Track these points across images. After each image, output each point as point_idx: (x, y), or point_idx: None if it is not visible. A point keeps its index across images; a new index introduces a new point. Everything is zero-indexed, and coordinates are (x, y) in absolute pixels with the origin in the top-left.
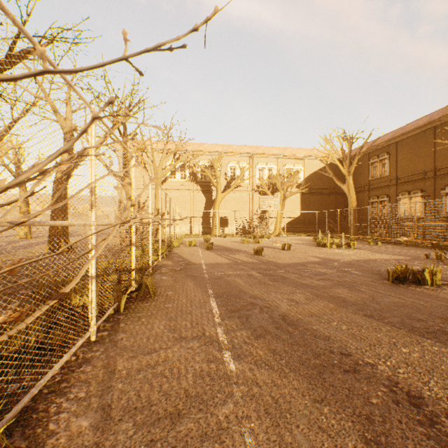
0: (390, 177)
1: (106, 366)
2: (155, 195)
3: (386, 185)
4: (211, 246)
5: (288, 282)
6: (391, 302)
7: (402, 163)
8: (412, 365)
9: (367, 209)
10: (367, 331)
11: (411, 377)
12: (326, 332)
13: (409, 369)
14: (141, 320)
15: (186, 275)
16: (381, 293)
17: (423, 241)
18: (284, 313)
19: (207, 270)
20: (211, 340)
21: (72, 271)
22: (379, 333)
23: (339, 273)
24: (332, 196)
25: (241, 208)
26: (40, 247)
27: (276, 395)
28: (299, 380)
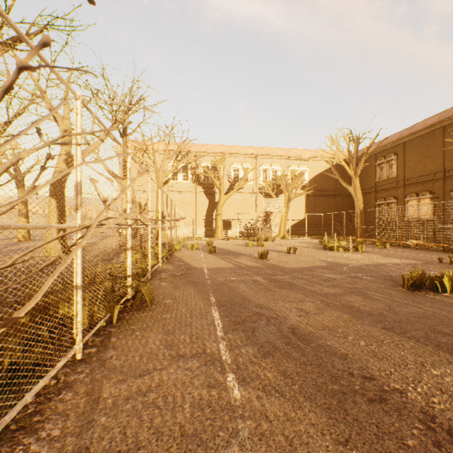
0: (397, 178)
1: (90, 393)
2: (157, 197)
3: (394, 186)
4: (214, 250)
5: (296, 289)
6: (410, 312)
7: (410, 164)
8: (448, 392)
9: (373, 211)
10: (388, 347)
11: (449, 409)
12: (342, 348)
13: (444, 398)
14: (135, 334)
15: (187, 281)
16: (397, 302)
17: (433, 244)
18: (294, 326)
19: (209, 275)
20: (213, 359)
21: (66, 277)
22: (403, 350)
23: (349, 279)
24: (337, 198)
25: (245, 211)
26: (37, 250)
27: (290, 433)
28: (317, 412)
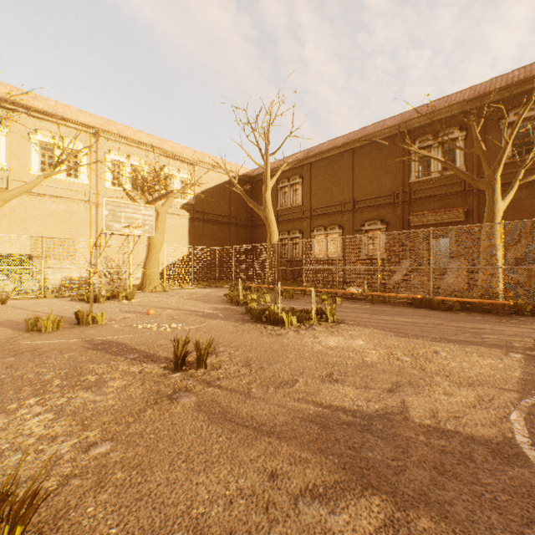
0: (303, 207)
1: None
2: None
3: (299, 217)
4: None
5: None
6: None
7: (317, 191)
8: None
9: None
10: None
11: None
12: None
13: None
14: None
15: None
16: None
17: (402, 295)
18: None
19: None
20: None
21: None
22: None
23: None
24: (232, 227)
25: (71, 236)
26: None
27: None
28: None
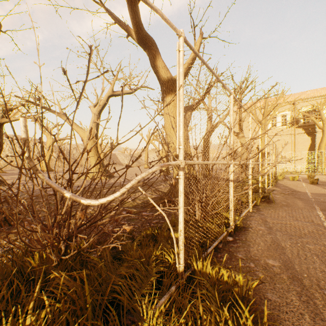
0: None
1: (261, 219)
2: None
3: None
4: (316, 181)
5: None
6: None
7: None
8: None
9: None
10: None
11: None
12: None
13: None
14: (270, 210)
15: (293, 197)
16: None
17: None
18: None
19: (312, 196)
20: (318, 225)
21: None
22: None
23: None
24: None
25: None
26: None
27: None
28: None
